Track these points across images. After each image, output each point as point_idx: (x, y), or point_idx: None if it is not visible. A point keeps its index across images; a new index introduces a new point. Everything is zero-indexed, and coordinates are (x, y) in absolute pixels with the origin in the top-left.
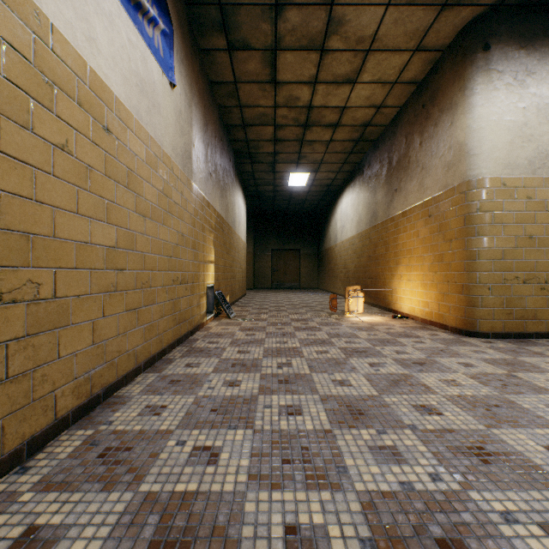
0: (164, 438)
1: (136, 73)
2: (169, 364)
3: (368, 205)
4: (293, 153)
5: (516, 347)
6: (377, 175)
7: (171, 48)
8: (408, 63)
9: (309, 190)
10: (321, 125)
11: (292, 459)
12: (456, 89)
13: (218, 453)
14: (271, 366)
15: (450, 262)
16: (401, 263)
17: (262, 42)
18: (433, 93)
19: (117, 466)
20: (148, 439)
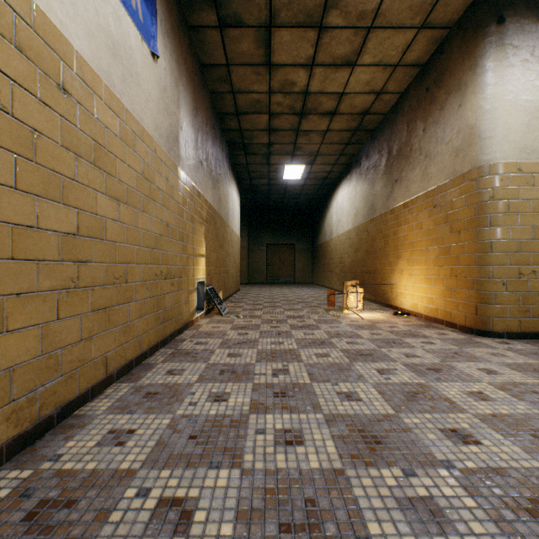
0: (122, 484)
1: (107, 31)
2: (148, 371)
3: (366, 197)
4: (289, 143)
5: (537, 349)
6: (375, 166)
7: (154, 15)
8: (412, 43)
9: (304, 183)
10: (317, 113)
11: (294, 522)
12: (466, 68)
13: (191, 511)
14: (265, 373)
15: (459, 256)
16: (401, 257)
17: (255, 17)
18: (439, 75)
19: (47, 536)
20: (101, 486)
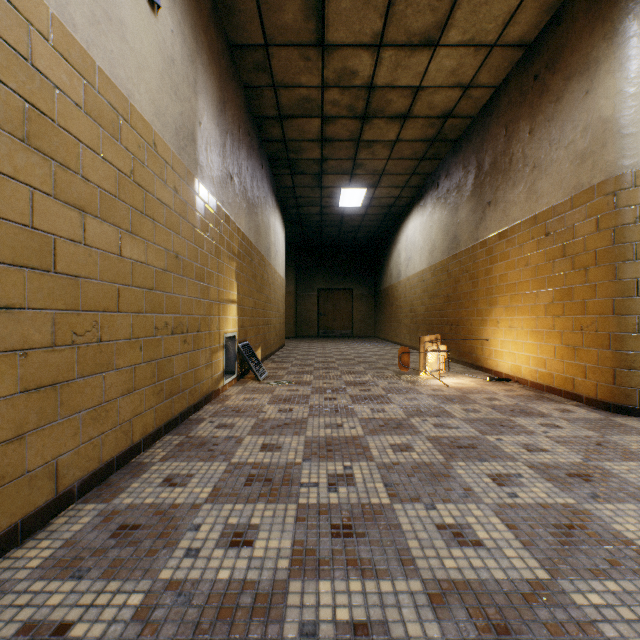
0: None
1: None
2: (135, 479)
3: (445, 228)
4: (346, 159)
5: None
6: (458, 186)
7: None
8: (517, 11)
9: (365, 212)
10: (385, 117)
11: None
12: (598, 38)
13: None
14: (317, 483)
15: (586, 301)
16: (497, 304)
17: None
18: (554, 55)
19: None
20: None
